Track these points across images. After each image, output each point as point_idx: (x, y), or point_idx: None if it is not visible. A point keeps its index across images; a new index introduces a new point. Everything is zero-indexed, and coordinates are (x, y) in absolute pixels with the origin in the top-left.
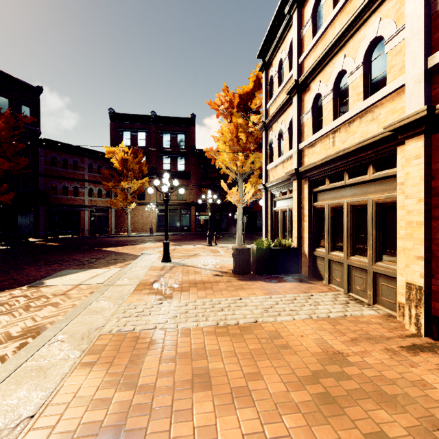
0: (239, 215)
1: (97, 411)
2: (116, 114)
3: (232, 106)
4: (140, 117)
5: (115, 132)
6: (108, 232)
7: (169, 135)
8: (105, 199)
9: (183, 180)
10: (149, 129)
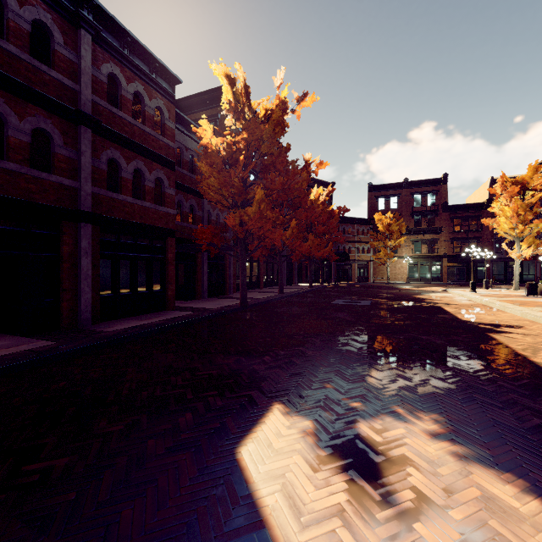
0: (516, 266)
1: (514, 303)
2: (373, 186)
3: (513, 194)
4: (394, 185)
5: (372, 200)
6: (368, 280)
7: (419, 196)
8: (366, 255)
9: (434, 235)
10: (400, 194)
